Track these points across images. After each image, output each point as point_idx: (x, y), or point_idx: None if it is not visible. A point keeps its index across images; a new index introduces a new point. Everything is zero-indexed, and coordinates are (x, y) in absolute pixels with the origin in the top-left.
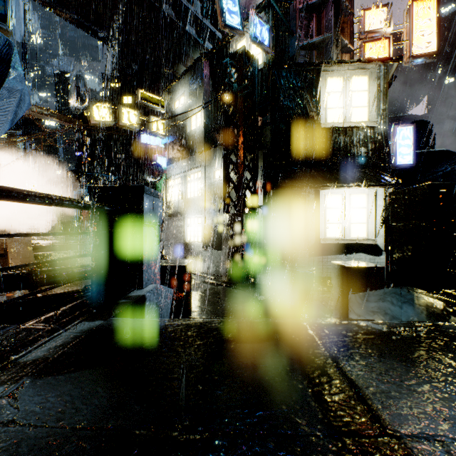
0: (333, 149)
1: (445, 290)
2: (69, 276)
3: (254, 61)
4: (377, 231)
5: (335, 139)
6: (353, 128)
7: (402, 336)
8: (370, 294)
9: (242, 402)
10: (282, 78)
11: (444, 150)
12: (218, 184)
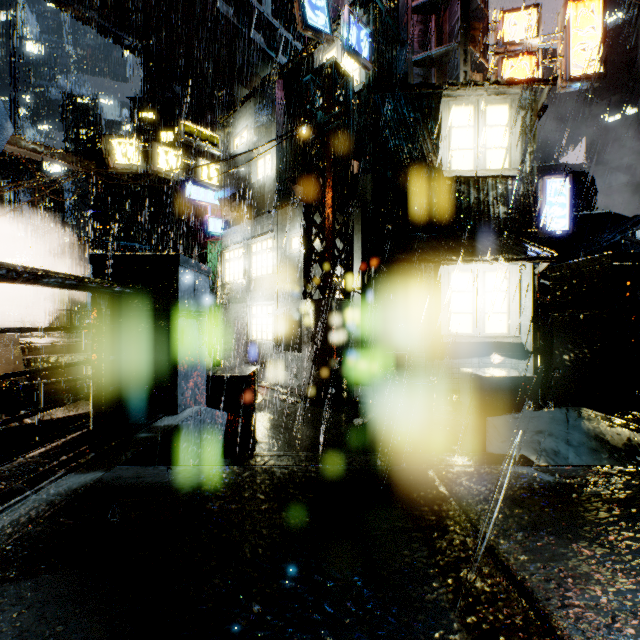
0: (460, 208)
1: (635, 413)
2: (69, 392)
3: (348, 80)
4: (523, 324)
5: (462, 193)
6: (487, 178)
7: (587, 494)
8: (520, 418)
9: (332, 639)
10: (388, 105)
11: (609, 213)
12: (296, 257)
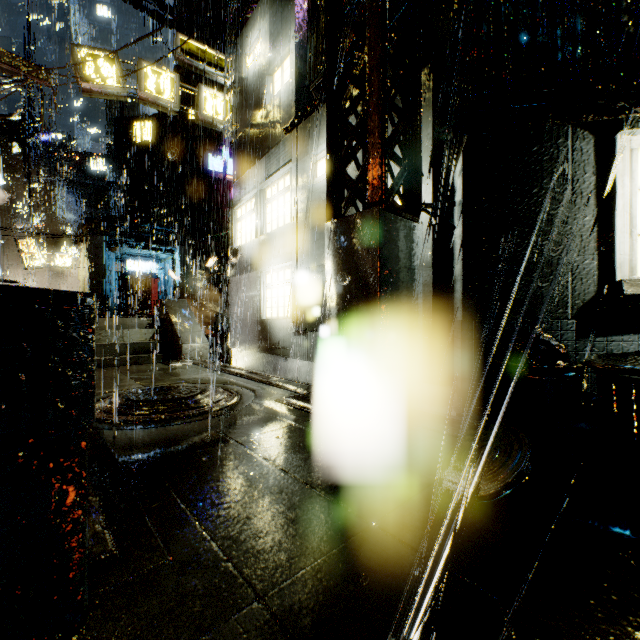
0: (639, 37)
1: None
2: None
3: None
4: None
5: None
6: None
7: None
8: None
9: None
10: None
11: None
12: (322, 186)
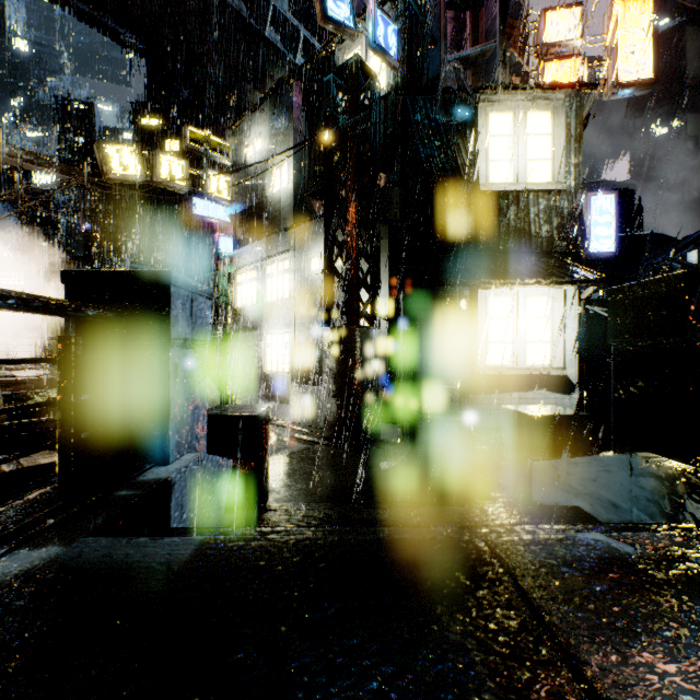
0: (499, 226)
1: None
2: (48, 435)
3: (374, 81)
4: (567, 355)
5: (501, 209)
6: (528, 193)
7: (681, 572)
8: (572, 463)
9: None
10: (418, 110)
11: (655, 234)
12: (316, 279)
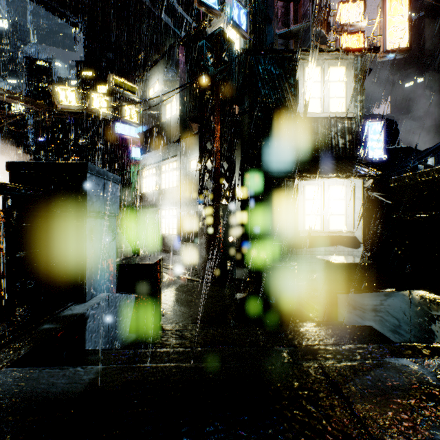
0: (312, 140)
1: None
2: None
3: (231, 45)
4: (356, 223)
5: (313, 129)
6: (330, 119)
7: None
8: (367, 296)
9: None
10: (260, 64)
11: (407, 147)
12: (194, 174)
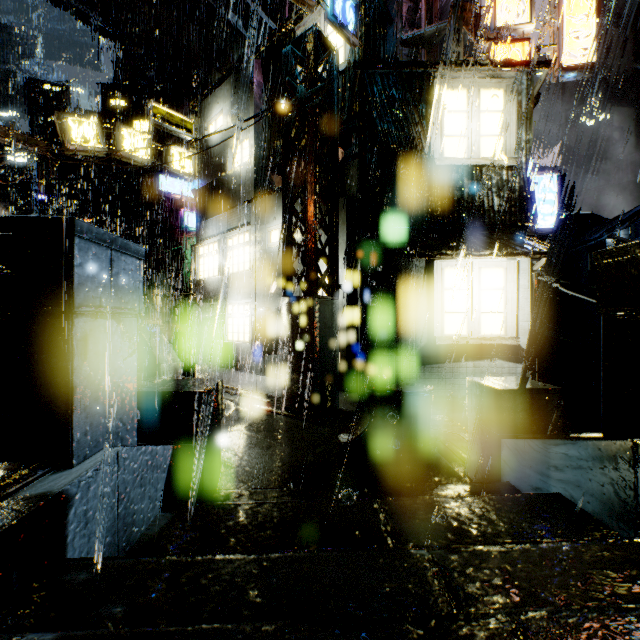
0: (453, 199)
1: None
2: None
3: (332, 54)
4: (520, 325)
5: (455, 183)
6: (482, 168)
7: None
8: (553, 445)
9: None
10: (376, 84)
11: (588, 214)
12: (275, 251)
